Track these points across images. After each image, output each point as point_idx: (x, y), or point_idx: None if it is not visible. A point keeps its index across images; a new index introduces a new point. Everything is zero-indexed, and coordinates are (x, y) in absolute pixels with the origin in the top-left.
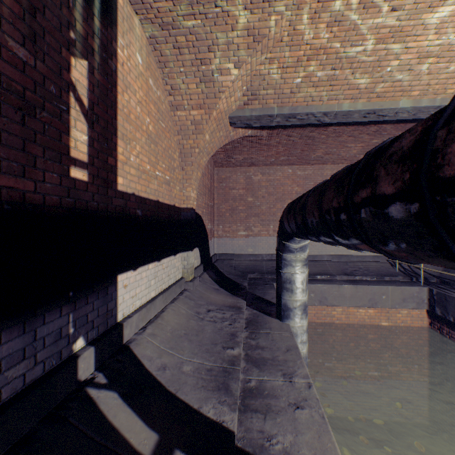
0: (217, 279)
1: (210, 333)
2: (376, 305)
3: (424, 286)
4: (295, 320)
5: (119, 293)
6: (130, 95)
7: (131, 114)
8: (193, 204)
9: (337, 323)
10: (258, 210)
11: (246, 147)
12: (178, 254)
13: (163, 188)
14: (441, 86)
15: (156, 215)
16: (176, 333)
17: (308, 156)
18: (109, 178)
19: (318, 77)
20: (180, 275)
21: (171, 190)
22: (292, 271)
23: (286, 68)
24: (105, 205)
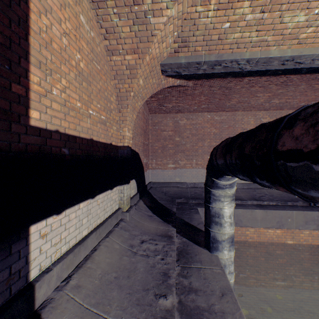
0: (151, 206)
1: (142, 272)
2: (283, 226)
3: None
4: (223, 252)
5: (33, 247)
6: (51, 21)
7: (54, 43)
8: (129, 142)
9: (250, 241)
10: (183, 147)
11: (174, 97)
12: (115, 187)
13: (98, 127)
14: None
15: (89, 153)
16: (106, 279)
17: (224, 104)
18: (13, 109)
19: (246, 21)
20: (118, 206)
21: (107, 130)
22: (221, 206)
23: (216, 11)
24: (5, 142)
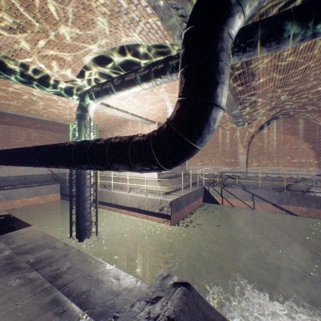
0: None
1: None
2: (39, 195)
3: (59, 184)
4: None
5: None
6: None
7: None
8: None
9: (18, 207)
10: None
11: None
12: None
13: None
14: (54, 117)
15: None
16: None
17: None
18: None
19: (3, 102)
20: None
21: None
22: None
23: None
24: None
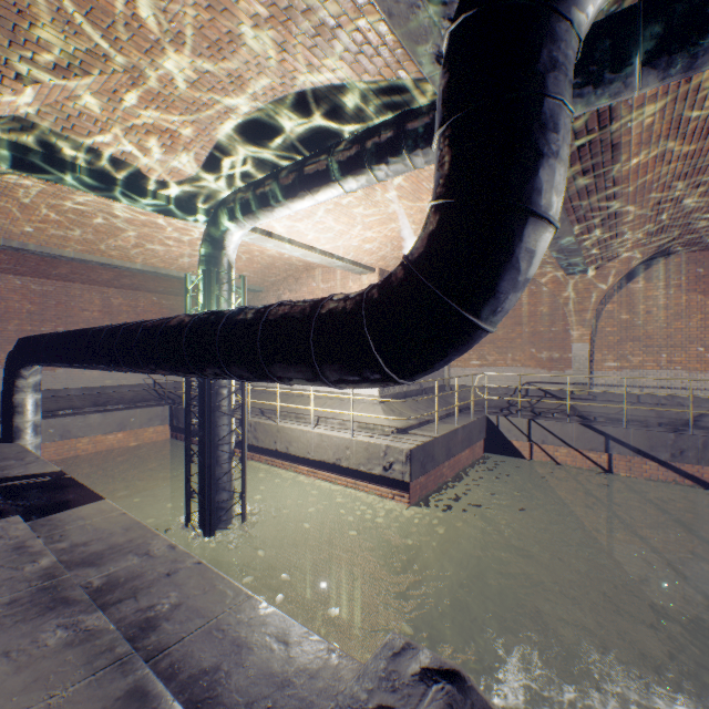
0: None
1: None
2: (126, 428)
3: (168, 405)
4: (28, 438)
5: None
6: None
7: None
8: None
9: (84, 454)
10: None
11: None
12: None
13: None
14: (156, 262)
15: None
16: None
17: (48, 270)
18: None
19: (53, 233)
20: None
21: None
22: (25, 396)
23: (17, 220)
24: None
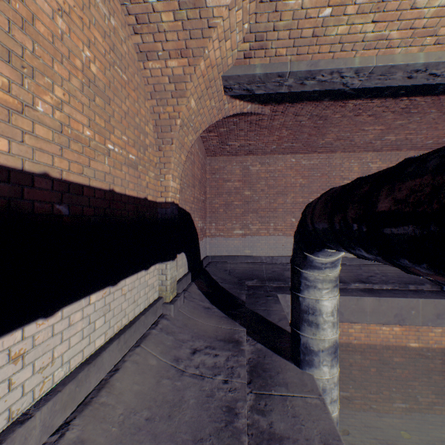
0: (209, 292)
1: (193, 407)
2: (403, 322)
3: None
4: (321, 368)
5: None
6: None
7: (39, 23)
8: (174, 197)
9: (355, 343)
10: (256, 205)
11: (243, 130)
12: (153, 266)
13: (124, 171)
14: None
15: (108, 212)
16: (131, 423)
17: (315, 142)
18: None
19: (358, 6)
20: (157, 294)
21: (140, 177)
22: (317, 296)
23: None
24: None
